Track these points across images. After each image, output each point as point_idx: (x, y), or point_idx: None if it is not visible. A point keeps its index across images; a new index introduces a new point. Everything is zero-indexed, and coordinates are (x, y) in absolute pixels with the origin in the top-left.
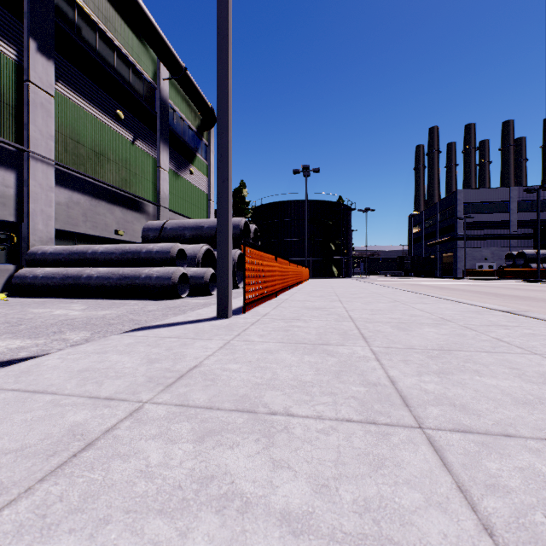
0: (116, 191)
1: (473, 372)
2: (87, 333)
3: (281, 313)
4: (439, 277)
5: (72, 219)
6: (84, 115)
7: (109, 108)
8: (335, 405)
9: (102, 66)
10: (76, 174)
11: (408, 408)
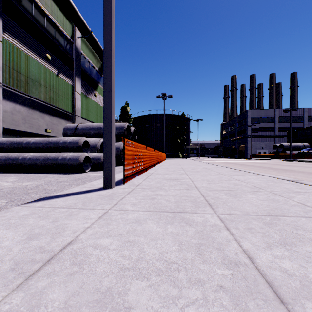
0: (46, 105)
1: (310, 241)
2: (3, 202)
3: (149, 183)
4: (238, 158)
5: (15, 121)
6: (23, 55)
7: (41, 52)
8: (207, 306)
9: (36, 25)
10: (18, 93)
11: (285, 306)
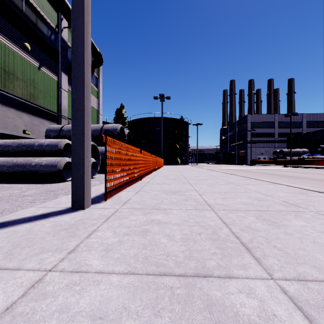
0: (24, 102)
1: None
2: None
3: (141, 199)
4: (238, 164)
5: None
6: None
7: (18, 40)
8: None
9: (12, 7)
10: None
11: None
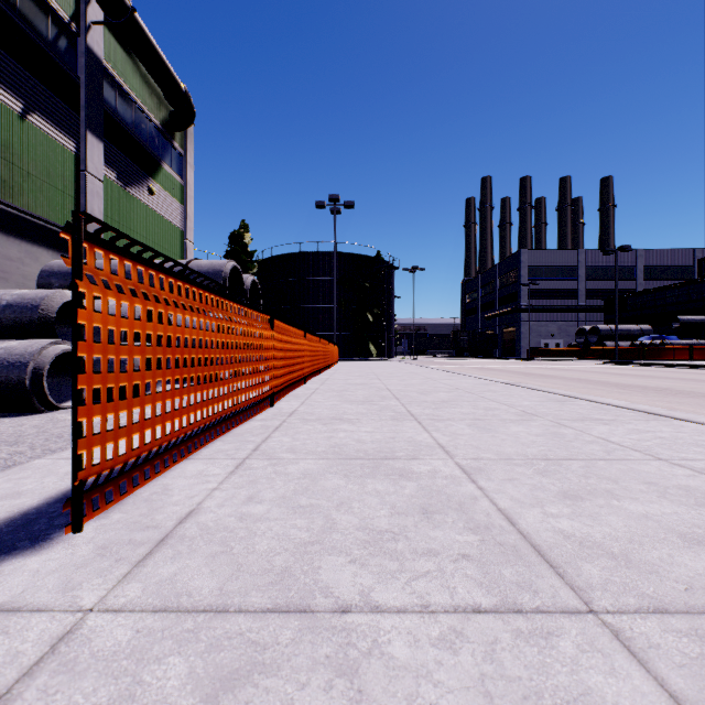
0: None
1: None
2: None
3: (243, 512)
4: (501, 358)
5: None
6: None
7: None
8: None
9: None
10: None
11: None
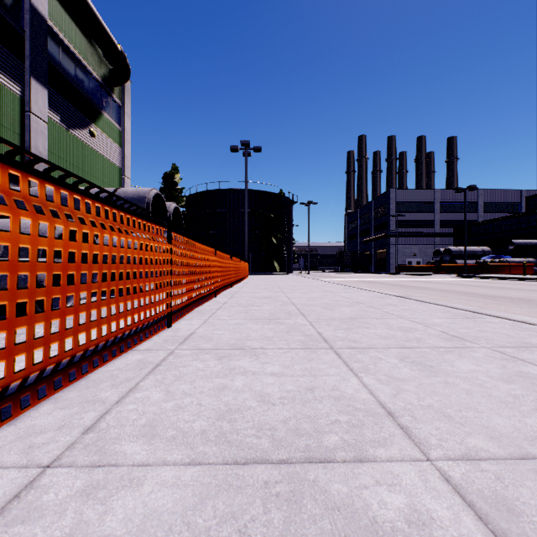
0: None
1: None
2: None
3: None
4: (376, 273)
5: None
6: None
7: None
8: None
9: None
10: None
11: None
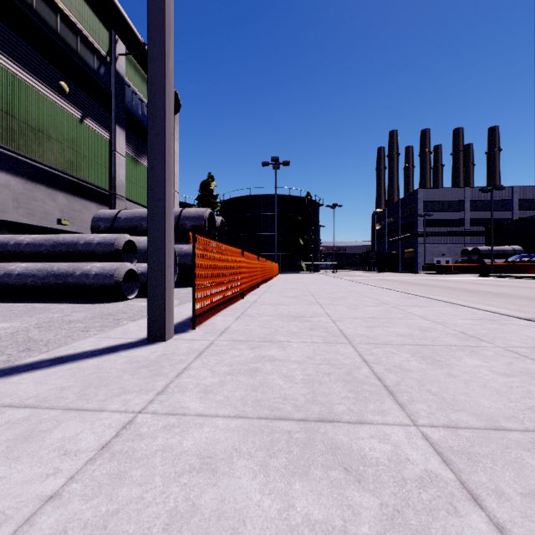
0: (59, 174)
1: None
2: None
3: (246, 327)
4: (402, 272)
5: None
6: (15, 82)
7: (50, 78)
8: None
9: (41, 27)
10: (4, 151)
11: None
